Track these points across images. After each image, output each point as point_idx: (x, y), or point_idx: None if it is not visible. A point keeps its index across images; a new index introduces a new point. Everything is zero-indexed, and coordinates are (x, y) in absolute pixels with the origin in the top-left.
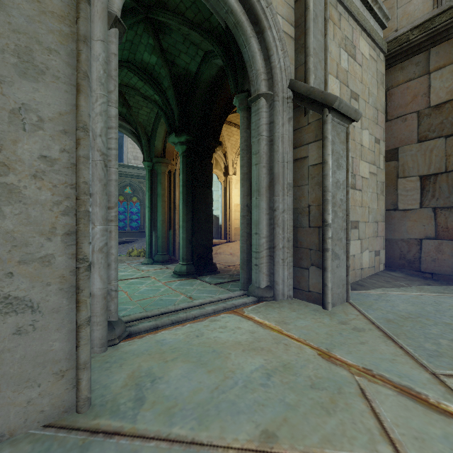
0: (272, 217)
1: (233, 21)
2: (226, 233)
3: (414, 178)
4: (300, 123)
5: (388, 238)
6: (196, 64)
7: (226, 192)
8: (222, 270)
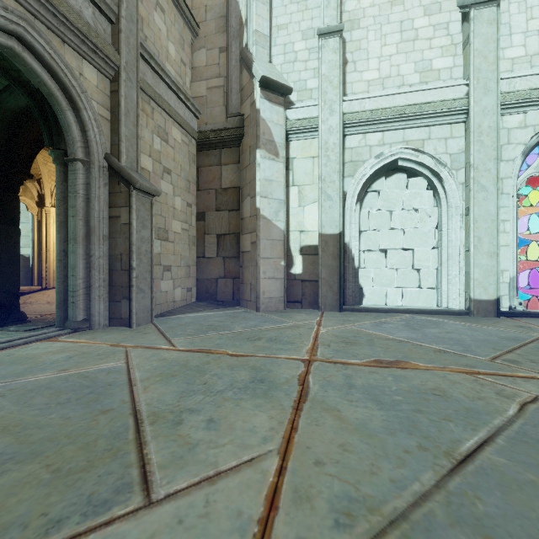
0: (89, 262)
1: (48, 91)
2: (42, 277)
3: (214, 236)
4: (115, 189)
5: (199, 278)
6: None
7: (41, 227)
8: (35, 319)
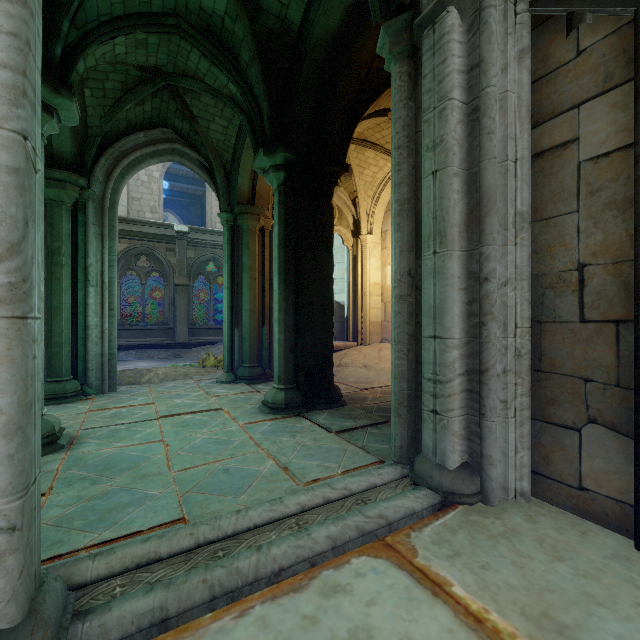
0: (475, 297)
1: None
2: (357, 330)
3: None
4: (551, 60)
5: None
6: (300, 5)
7: (356, 264)
8: (350, 397)
